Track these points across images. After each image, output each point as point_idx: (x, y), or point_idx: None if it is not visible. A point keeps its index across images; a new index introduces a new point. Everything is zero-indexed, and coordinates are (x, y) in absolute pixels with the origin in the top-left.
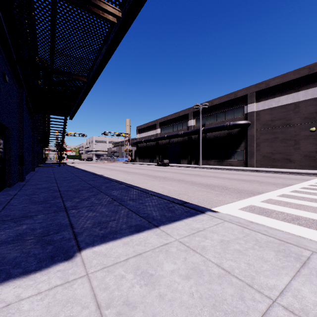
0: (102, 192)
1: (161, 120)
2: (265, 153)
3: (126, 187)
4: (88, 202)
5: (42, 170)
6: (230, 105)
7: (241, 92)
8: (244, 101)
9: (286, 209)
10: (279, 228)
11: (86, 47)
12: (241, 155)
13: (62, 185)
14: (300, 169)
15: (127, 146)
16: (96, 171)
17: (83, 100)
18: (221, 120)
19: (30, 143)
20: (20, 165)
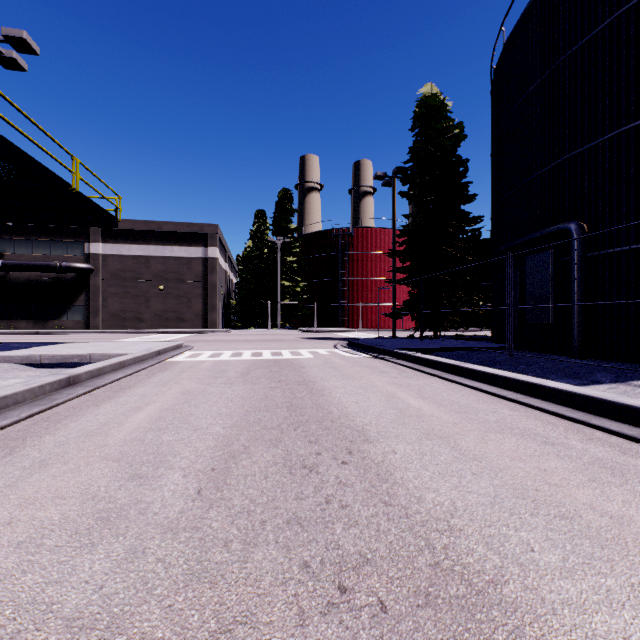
0: None
1: None
2: (114, 311)
3: None
4: None
5: None
6: (61, 235)
7: None
8: (85, 235)
9: None
10: None
11: None
12: (80, 313)
13: None
14: (151, 329)
15: None
16: None
17: None
18: (44, 254)
19: None
20: None
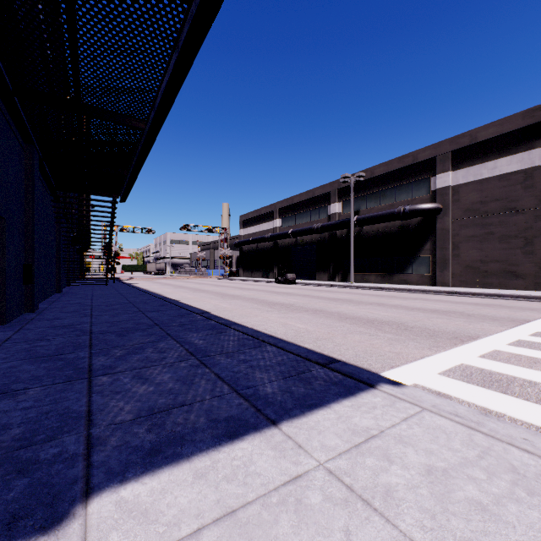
0: (170, 336)
1: (282, 203)
2: (469, 262)
3: (216, 325)
4: (139, 358)
5: (75, 291)
6: (404, 176)
7: (425, 152)
8: (430, 168)
9: (538, 375)
10: (538, 423)
11: (139, 59)
12: (425, 265)
13: (100, 320)
14: (535, 290)
15: (224, 249)
16: (168, 293)
17: (141, 165)
18: (389, 203)
19: (54, 244)
20: (25, 283)
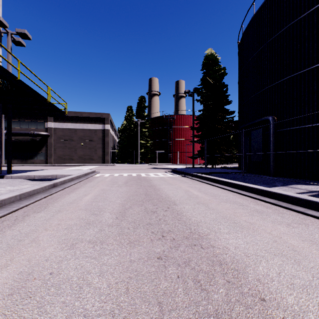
0: None
1: None
2: (59, 155)
3: None
4: None
5: None
6: (34, 118)
7: None
8: (45, 118)
9: None
10: None
11: None
12: (43, 156)
13: None
14: (77, 163)
15: None
16: None
17: None
18: (25, 128)
19: None
20: None
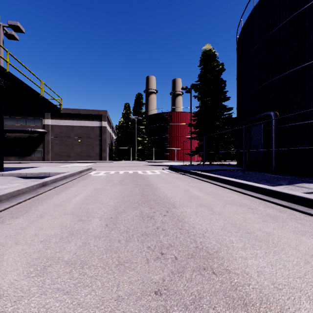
0: None
1: None
2: (57, 152)
3: None
4: None
5: None
6: (31, 115)
7: None
8: (43, 115)
9: None
10: None
11: None
12: (40, 153)
13: None
14: (74, 160)
15: None
16: None
17: None
18: (23, 125)
19: None
20: None
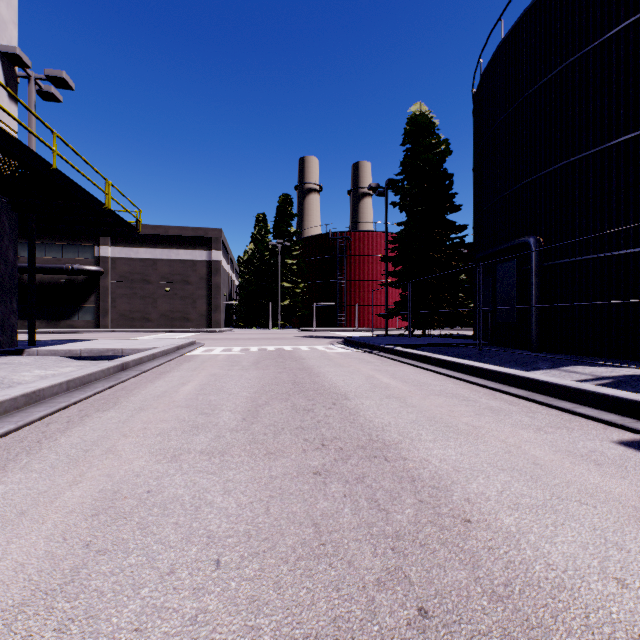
0: None
1: None
2: (123, 311)
3: None
4: None
5: None
6: (72, 239)
7: None
8: (95, 239)
9: None
10: None
11: None
12: (91, 313)
13: None
14: (158, 328)
15: None
16: None
17: None
18: (56, 257)
19: None
20: None
